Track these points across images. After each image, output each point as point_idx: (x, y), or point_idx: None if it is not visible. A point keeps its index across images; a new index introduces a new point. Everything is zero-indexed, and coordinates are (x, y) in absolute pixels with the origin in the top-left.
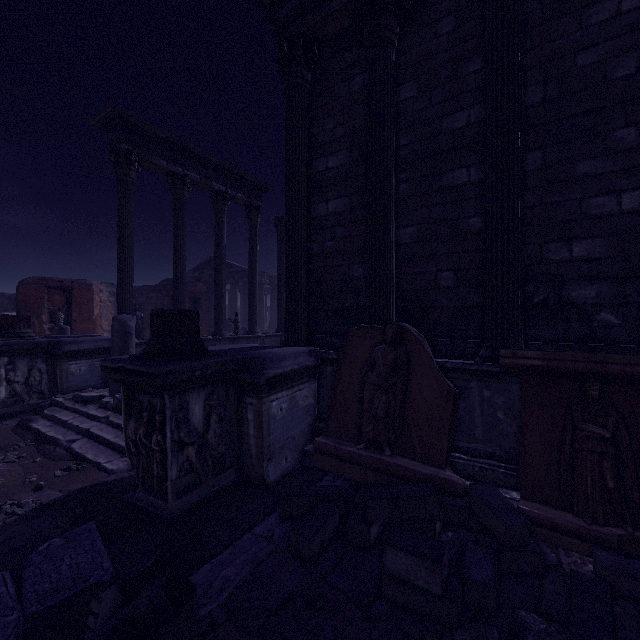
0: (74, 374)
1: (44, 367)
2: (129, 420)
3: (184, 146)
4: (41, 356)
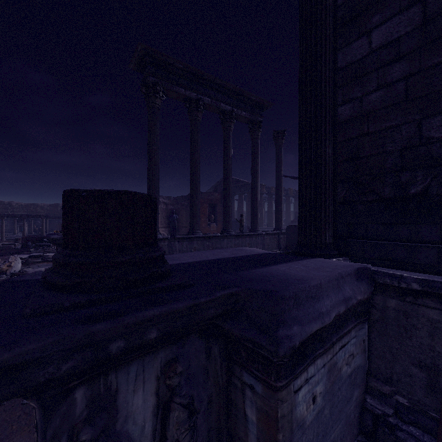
0: None
1: None
2: None
3: (197, 73)
4: None
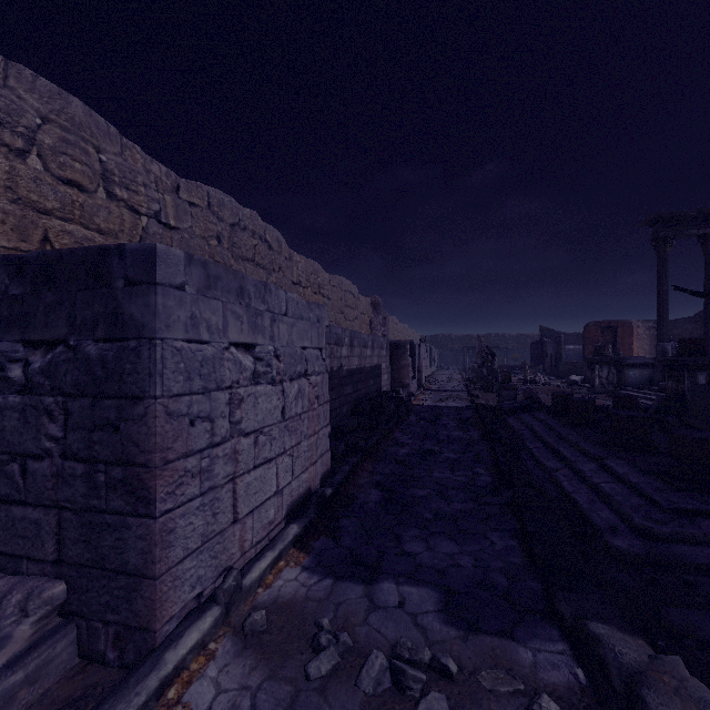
0: (631, 377)
1: (614, 372)
2: (668, 381)
3: None
4: (613, 366)
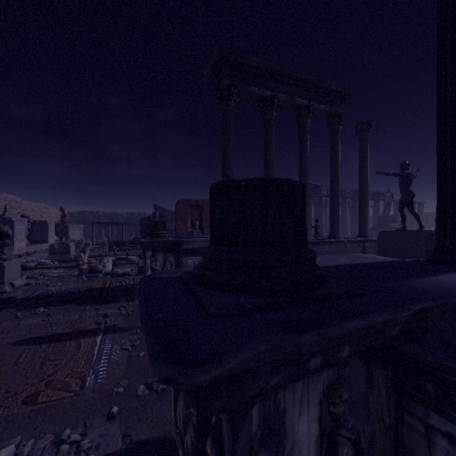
0: (190, 267)
1: (173, 260)
2: (178, 392)
3: (272, 69)
4: (171, 251)
